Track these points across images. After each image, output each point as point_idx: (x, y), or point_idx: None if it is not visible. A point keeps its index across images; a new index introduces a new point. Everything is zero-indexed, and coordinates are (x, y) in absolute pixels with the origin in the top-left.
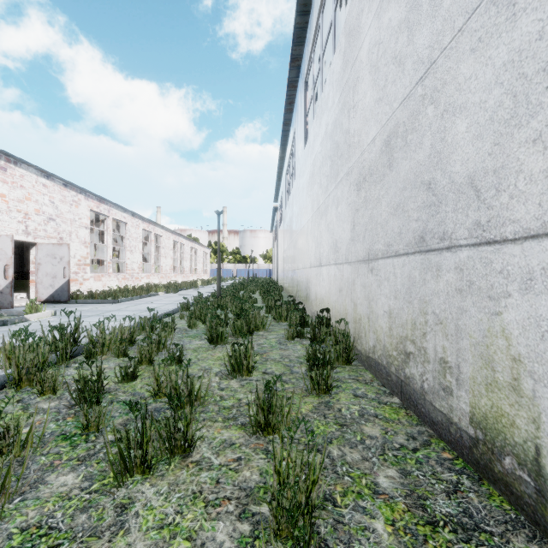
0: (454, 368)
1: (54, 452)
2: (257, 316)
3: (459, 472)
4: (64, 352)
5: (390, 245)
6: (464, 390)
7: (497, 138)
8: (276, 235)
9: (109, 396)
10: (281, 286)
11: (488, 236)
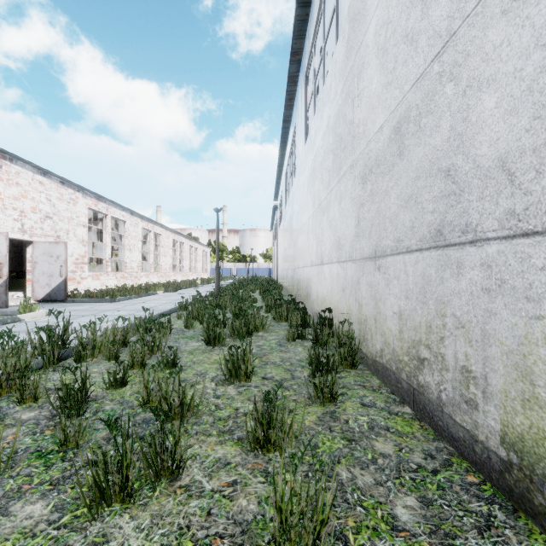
0: (479, 379)
1: (24, 474)
2: (256, 316)
3: (489, 500)
4: (51, 355)
5: (400, 240)
6: (493, 404)
7: (538, 110)
8: (276, 234)
9: (94, 404)
10: (281, 285)
11: (525, 227)
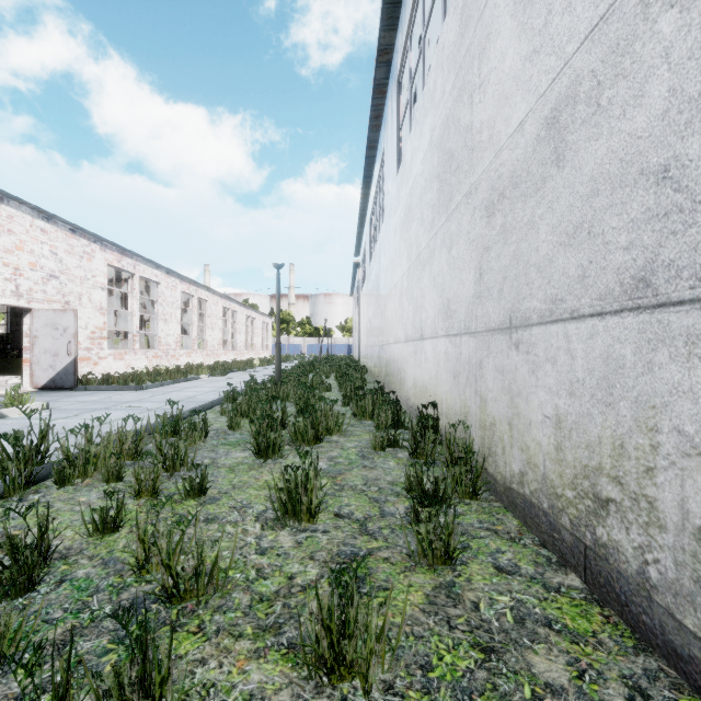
0: None
1: None
2: (329, 413)
3: None
4: (16, 476)
5: (557, 300)
6: None
7: None
8: (358, 300)
9: (61, 566)
10: (364, 367)
11: None
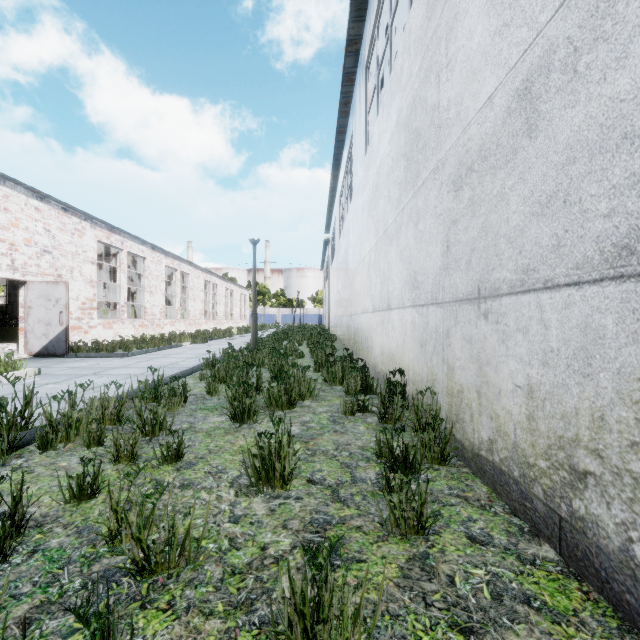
0: None
1: None
2: (301, 379)
3: None
4: None
5: (529, 270)
6: None
7: None
8: (328, 274)
9: (35, 535)
10: (333, 335)
11: None
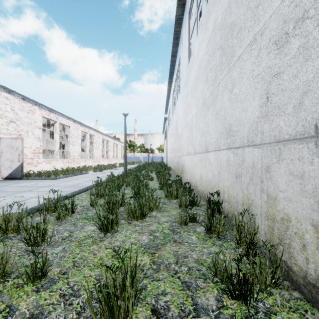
0: None
1: None
2: (150, 197)
3: None
4: None
5: None
6: None
7: None
8: (166, 135)
9: None
10: (169, 167)
11: None
